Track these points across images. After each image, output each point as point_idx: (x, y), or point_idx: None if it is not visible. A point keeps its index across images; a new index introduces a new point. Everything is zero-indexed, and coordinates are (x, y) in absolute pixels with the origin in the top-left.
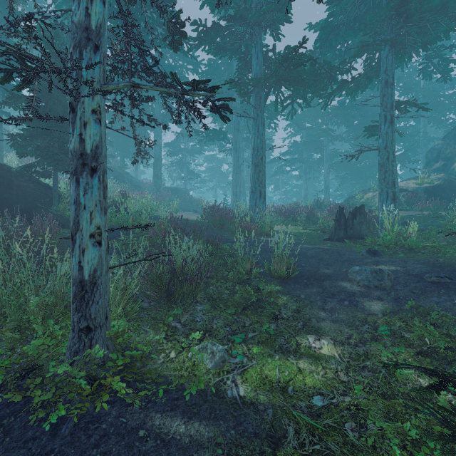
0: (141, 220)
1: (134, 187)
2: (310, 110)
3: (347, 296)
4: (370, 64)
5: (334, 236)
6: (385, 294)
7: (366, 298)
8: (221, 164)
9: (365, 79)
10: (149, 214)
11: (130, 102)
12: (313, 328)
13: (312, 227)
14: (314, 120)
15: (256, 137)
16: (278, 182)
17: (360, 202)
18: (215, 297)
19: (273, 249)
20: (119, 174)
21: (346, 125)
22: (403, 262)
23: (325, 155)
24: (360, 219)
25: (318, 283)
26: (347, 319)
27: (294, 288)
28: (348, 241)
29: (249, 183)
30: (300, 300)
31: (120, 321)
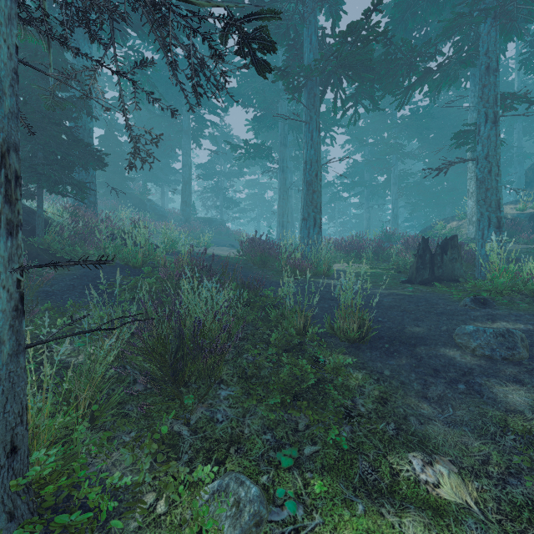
0: (156, 256)
1: (158, 216)
2: (374, 121)
3: (459, 373)
4: (461, 48)
5: (416, 277)
6: (524, 373)
7: (494, 379)
8: (264, 191)
9: (455, 67)
10: (171, 249)
11: (117, 69)
12: (415, 437)
13: (382, 266)
14: (379, 134)
15: (309, 147)
16: (334, 211)
17: (441, 234)
18: (250, 374)
19: (334, 296)
20: (140, 202)
21: (419, 140)
22: (533, 317)
23: (393, 177)
24: (453, 255)
25: (407, 350)
26: (471, 420)
27: (371, 357)
28: (440, 285)
29: (298, 212)
30: (384, 380)
31: (51, 451)
